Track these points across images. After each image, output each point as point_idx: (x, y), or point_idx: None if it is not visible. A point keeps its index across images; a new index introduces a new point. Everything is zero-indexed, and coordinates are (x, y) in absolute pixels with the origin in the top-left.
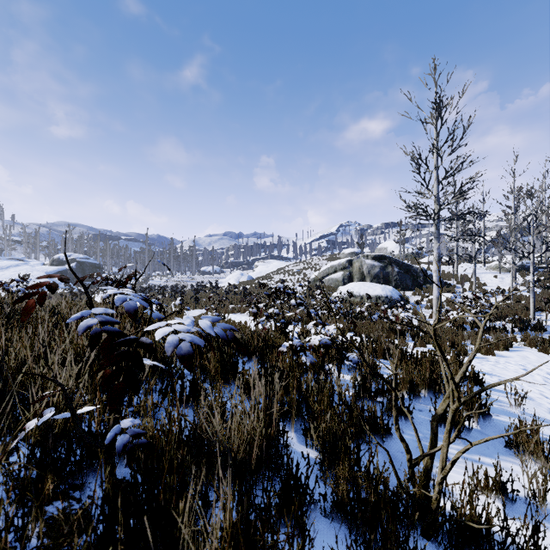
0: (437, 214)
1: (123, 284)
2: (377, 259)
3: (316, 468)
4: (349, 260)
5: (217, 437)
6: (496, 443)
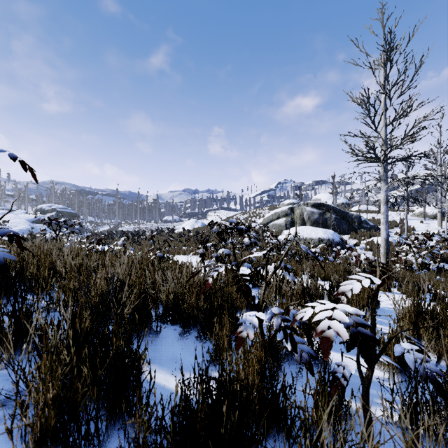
0: (385, 157)
1: None
2: (316, 206)
3: None
4: (290, 208)
5: None
6: None
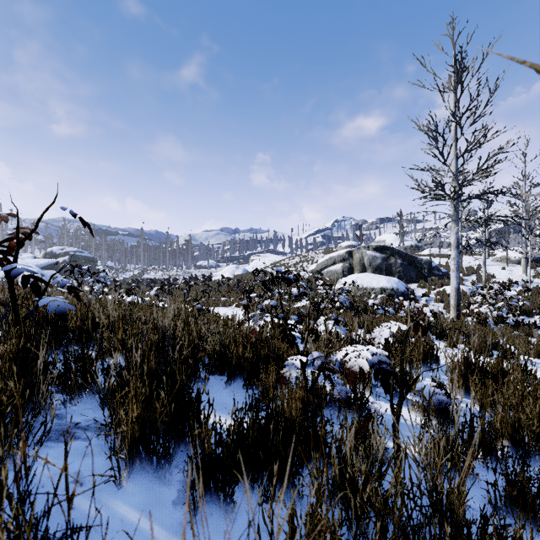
0: (456, 194)
1: (5, 252)
2: (379, 249)
3: None
4: (349, 251)
5: None
6: None
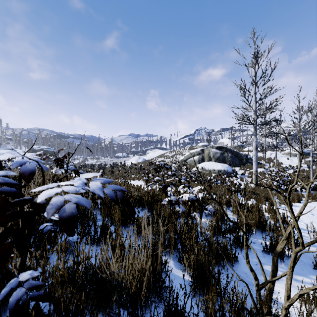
0: (255, 121)
1: (61, 161)
2: (218, 148)
3: (188, 288)
4: (202, 149)
5: (114, 277)
6: (307, 265)
